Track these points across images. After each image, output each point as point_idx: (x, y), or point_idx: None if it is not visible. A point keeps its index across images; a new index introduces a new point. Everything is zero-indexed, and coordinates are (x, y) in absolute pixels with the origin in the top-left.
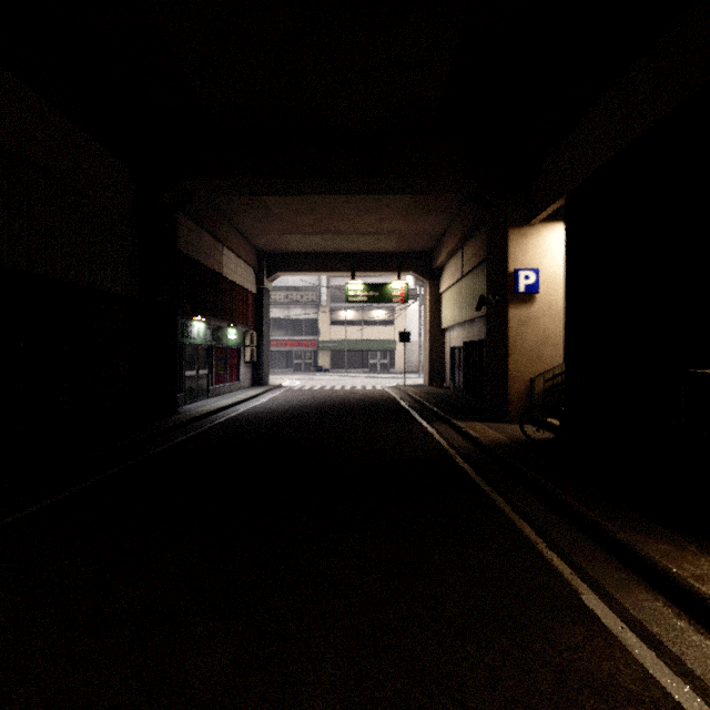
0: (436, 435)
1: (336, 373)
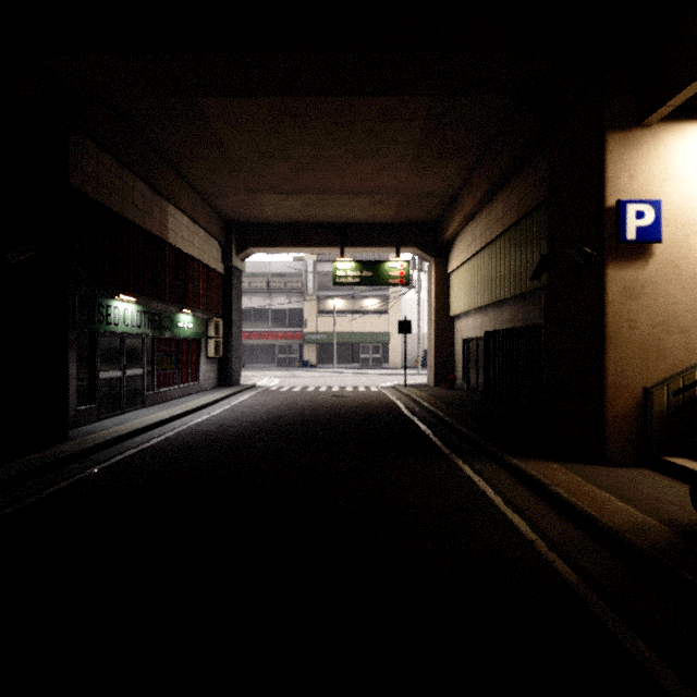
0: (496, 498)
1: (324, 368)
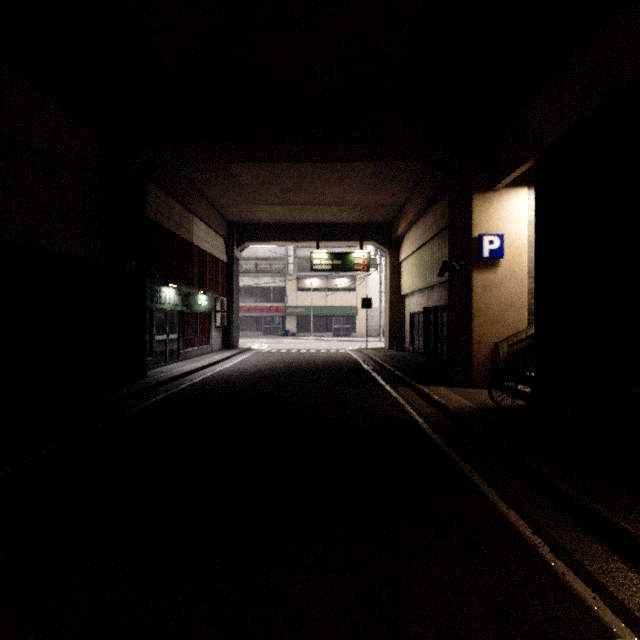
0: (401, 401)
1: (302, 336)
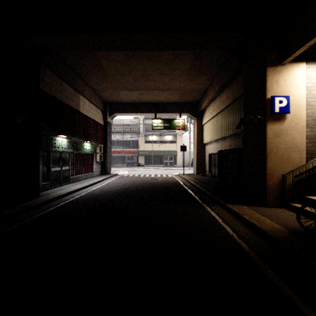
0: (219, 219)
1: (147, 166)
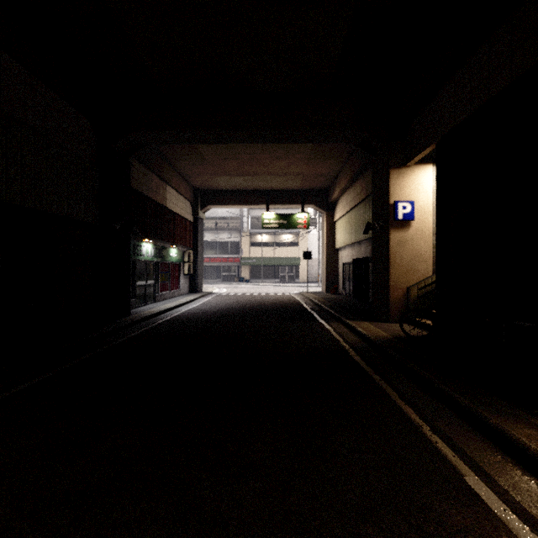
0: (333, 332)
1: (254, 282)
